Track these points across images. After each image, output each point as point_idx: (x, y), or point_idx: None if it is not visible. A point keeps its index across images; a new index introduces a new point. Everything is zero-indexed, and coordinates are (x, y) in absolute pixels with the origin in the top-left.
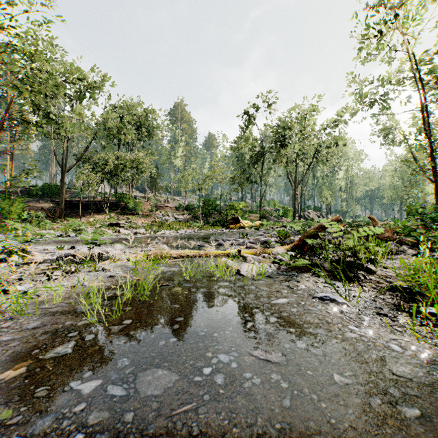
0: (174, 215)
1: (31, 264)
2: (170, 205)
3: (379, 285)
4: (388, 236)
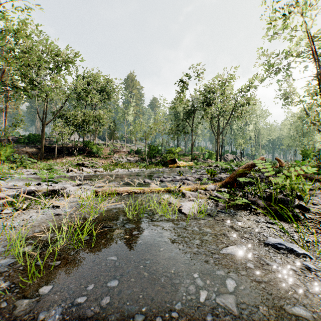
0: (127, 157)
1: None
2: (123, 150)
3: None
4: (298, 174)
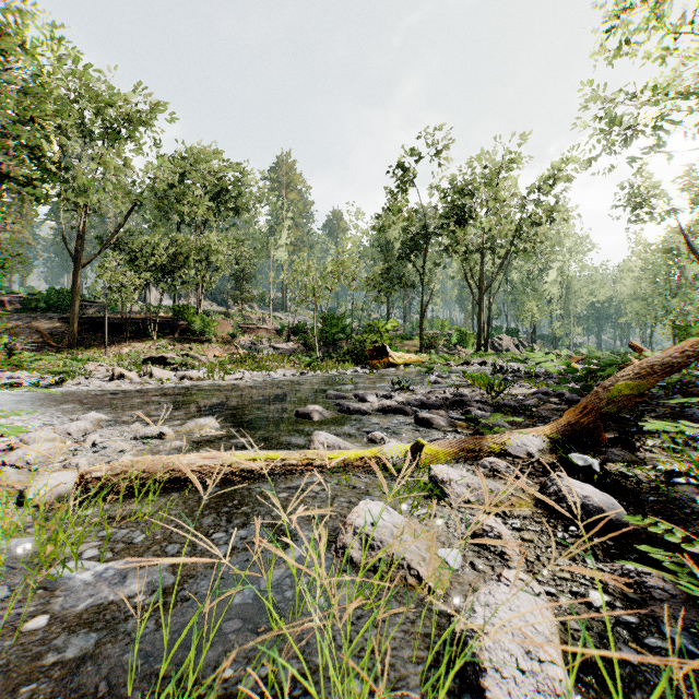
0: (273, 342)
1: None
2: (266, 326)
3: None
4: None
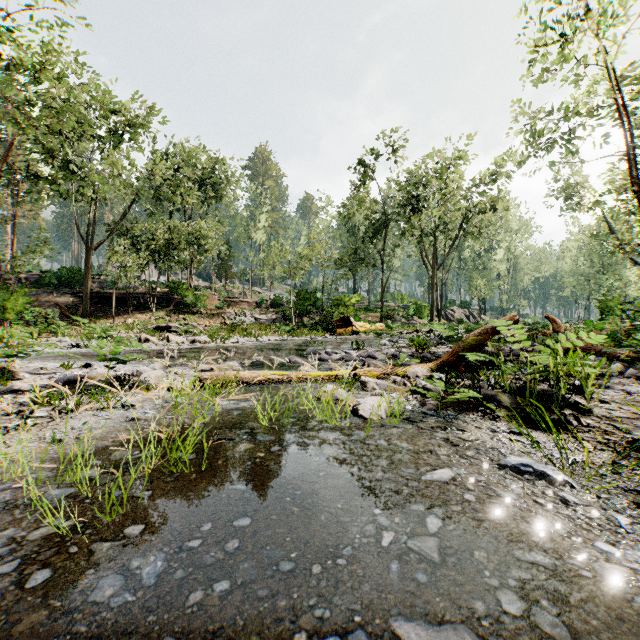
0: (254, 314)
1: (7, 395)
2: (247, 300)
3: (610, 438)
4: (585, 346)
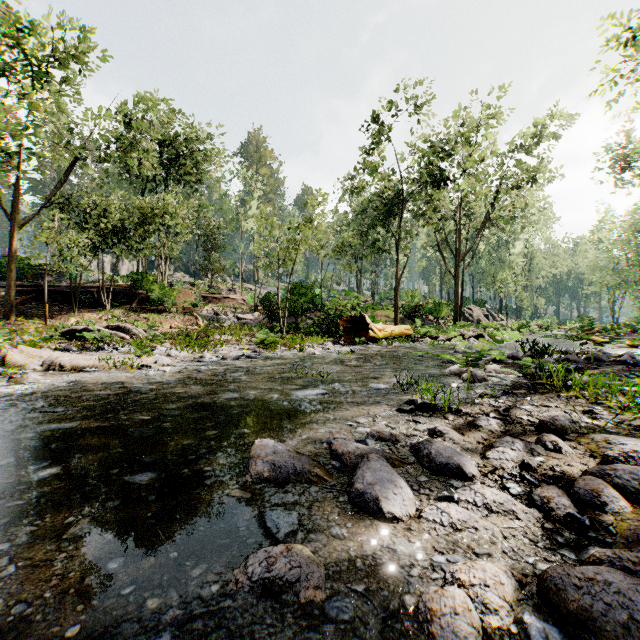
0: (237, 313)
1: None
2: (232, 296)
3: None
4: None
